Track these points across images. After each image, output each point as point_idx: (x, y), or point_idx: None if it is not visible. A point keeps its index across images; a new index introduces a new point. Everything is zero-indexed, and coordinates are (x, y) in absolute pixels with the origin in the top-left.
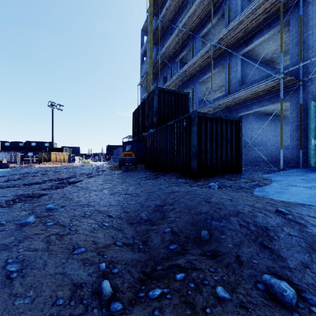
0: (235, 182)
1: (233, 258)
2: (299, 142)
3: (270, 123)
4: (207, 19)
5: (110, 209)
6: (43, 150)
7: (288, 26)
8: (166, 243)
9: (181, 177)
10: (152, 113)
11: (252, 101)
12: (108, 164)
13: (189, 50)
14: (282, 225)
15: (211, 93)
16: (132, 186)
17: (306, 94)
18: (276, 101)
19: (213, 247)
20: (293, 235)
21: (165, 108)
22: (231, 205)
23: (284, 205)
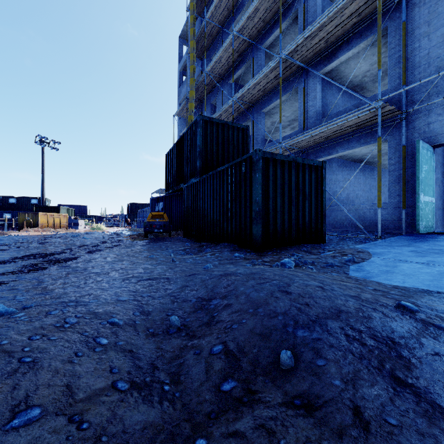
0: (319, 257)
1: (348, 414)
2: (401, 199)
3: (359, 173)
4: (273, 22)
5: (116, 309)
6: (28, 210)
7: (384, 37)
8: (215, 377)
9: (238, 250)
10: (194, 154)
11: (336, 141)
12: (130, 230)
13: (248, 68)
14: (418, 334)
15: (278, 130)
16: (160, 265)
17: (411, 131)
18: (369, 141)
19: (305, 386)
20: (443, 354)
21: (213, 147)
22: (325, 297)
23: (401, 293)
